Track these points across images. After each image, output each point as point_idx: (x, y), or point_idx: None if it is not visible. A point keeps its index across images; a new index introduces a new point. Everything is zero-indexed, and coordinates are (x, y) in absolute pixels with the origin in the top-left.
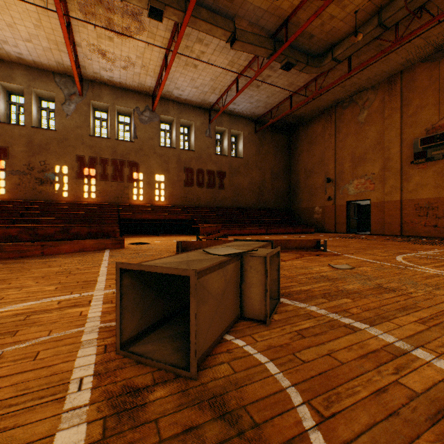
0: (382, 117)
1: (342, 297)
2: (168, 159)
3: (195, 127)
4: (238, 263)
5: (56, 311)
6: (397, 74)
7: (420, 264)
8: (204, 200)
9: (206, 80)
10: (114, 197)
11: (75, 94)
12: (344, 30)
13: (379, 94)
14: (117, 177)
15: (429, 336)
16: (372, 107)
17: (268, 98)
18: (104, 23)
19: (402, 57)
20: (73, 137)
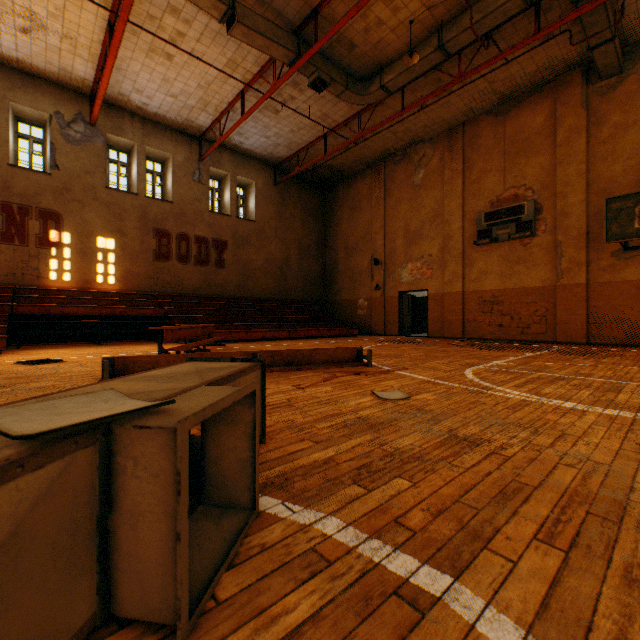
0: (442, 181)
1: (392, 476)
2: (124, 213)
3: (175, 164)
4: (89, 454)
5: None
6: (458, 126)
7: (498, 383)
8: (190, 284)
9: (190, 85)
10: (5, 273)
11: None
12: (396, 47)
13: (438, 149)
14: (13, 236)
15: (578, 594)
16: (430, 166)
17: (293, 134)
18: None
19: (465, 104)
20: None
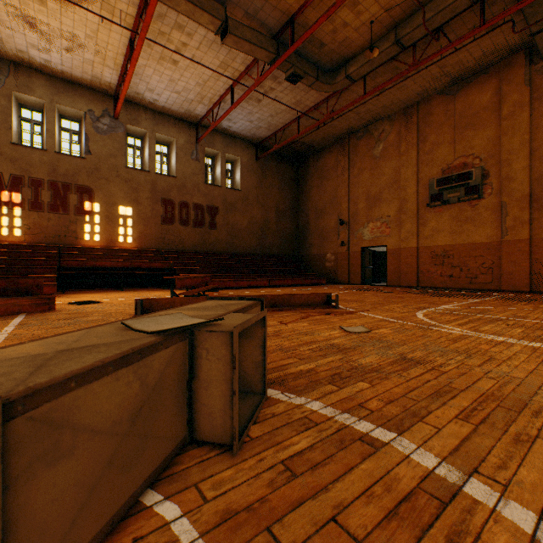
0: (399, 152)
1: (357, 381)
2: (139, 186)
3: (178, 146)
4: (184, 345)
5: None
6: (413, 105)
7: (443, 322)
8: (189, 242)
9: (191, 83)
10: (53, 235)
11: None
12: (359, 44)
13: (396, 125)
14: (58, 206)
15: (479, 445)
16: (389, 140)
17: (272, 118)
18: None
19: (419, 86)
20: None
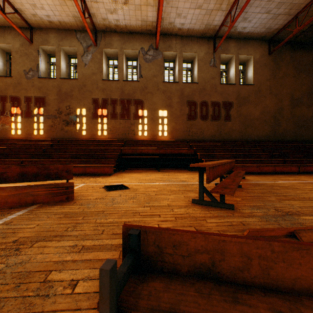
0: None
1: None
2: (171, 94)
3: (199, 59)
4: None
5: None
6: None
7: None
8: (208, 133)
9: None
10: (121, 133)
11: (91, 45)
12: None
13: None
14: (124, 115)
15: None
16: None
17: None
18: None
19: None
20: (90, 83)
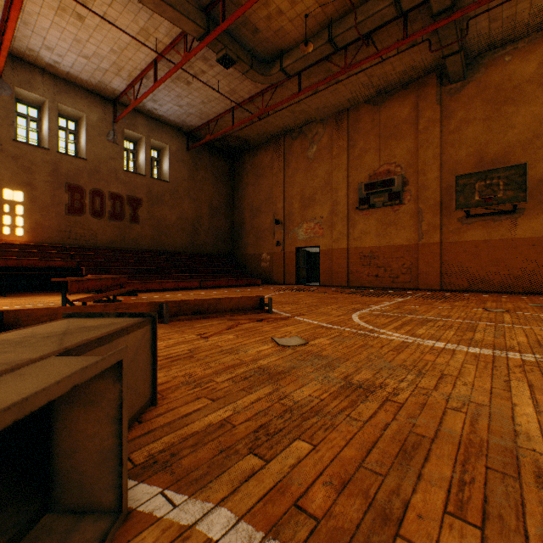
0: (331, 155)
1: (292, 438)
2: (33, 166)
3: (89, 123)
4: None
5: None
6: (344, 111)
7: (380, 326)
8: (104, 237)
9: (103, 48)
10: None
11: None
12: (294, 37)
13: (328, 129)
14: None
15: None
16: (322, 142)
17: (204, 105)
18: None
19: (350, 93)
20: None
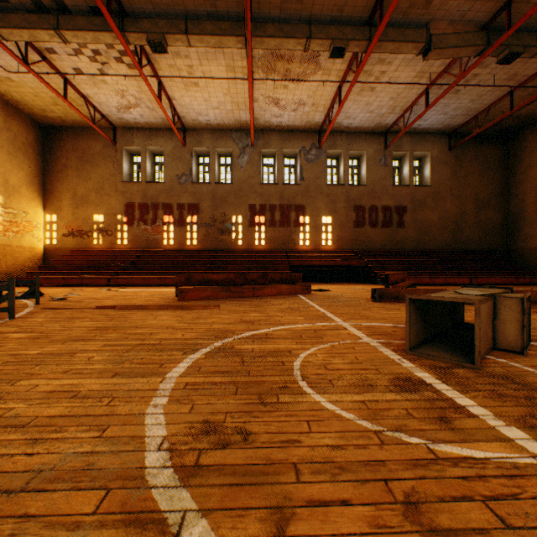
0: None
1: None
2: (336, 199)
3: (367, 157)
4: (491, 302)
5: (329, 331)
6: None
7: None
8: (377, 242)
9: (384, 100)
10: (281, 243)
11: (247, 146)
12: None
13: None
14: (284, 222)
15: None
16: None
17: (472, 102)
18: (281, 75)
19: None
20: (246, 188)
